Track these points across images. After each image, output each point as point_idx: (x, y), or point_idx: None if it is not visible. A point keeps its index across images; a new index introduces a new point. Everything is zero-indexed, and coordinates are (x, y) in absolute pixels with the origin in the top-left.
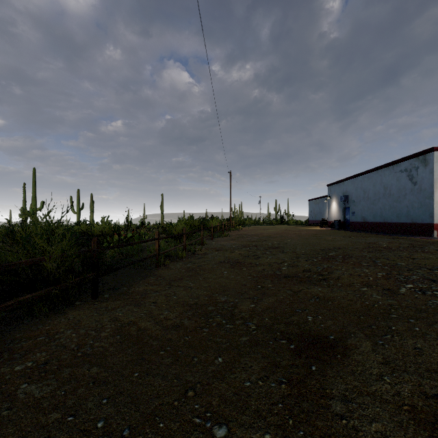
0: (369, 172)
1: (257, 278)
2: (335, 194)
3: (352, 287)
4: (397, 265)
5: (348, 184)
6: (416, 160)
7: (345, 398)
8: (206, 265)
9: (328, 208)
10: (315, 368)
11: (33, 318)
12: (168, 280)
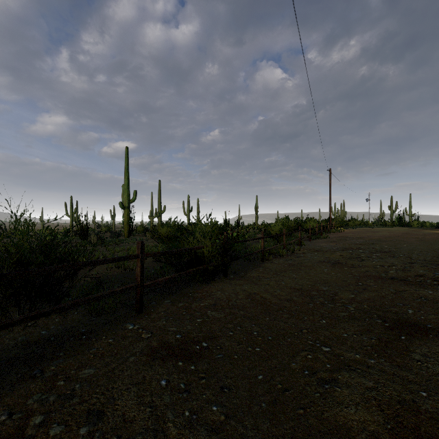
0: None
1: (359, 277)
2: None
3: None
4: None
5: None
6: None
7: (425, 355)
8: (306, 262)
9: None
10: (404, 338)
11: (194, 284)
12: (274, 271)
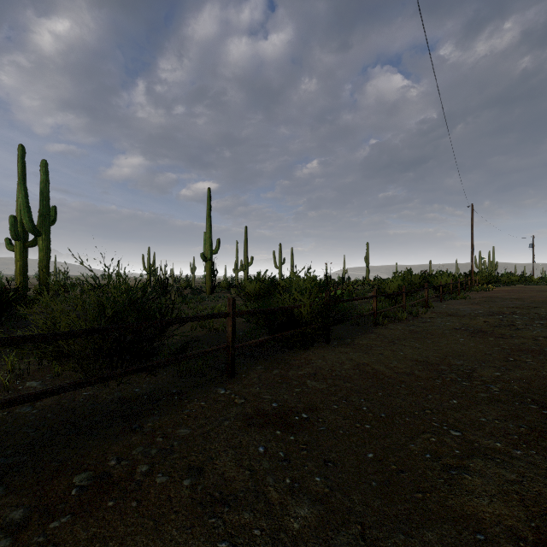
0: None
1: (510, 350)
2: None
3: None
4: None
5: None
6: None
7: None
8: (434, 329)
9: None
10: None
11: (290, 349)
12: (390, 339)
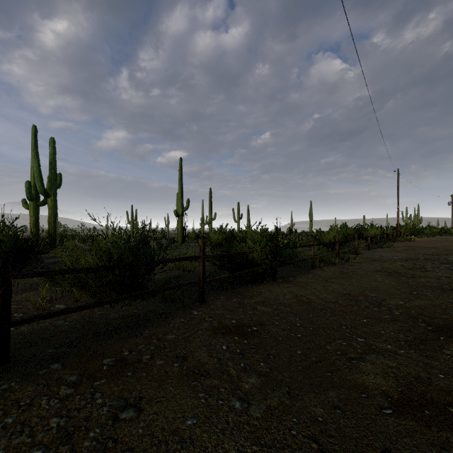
0: None
1: (415, 286)
2: None
3: None
4: None
5: None
6: None
7: None
8: (359, 271)
9: None
10: (442, 338)
11: (245, 285)
12: (324, 278)
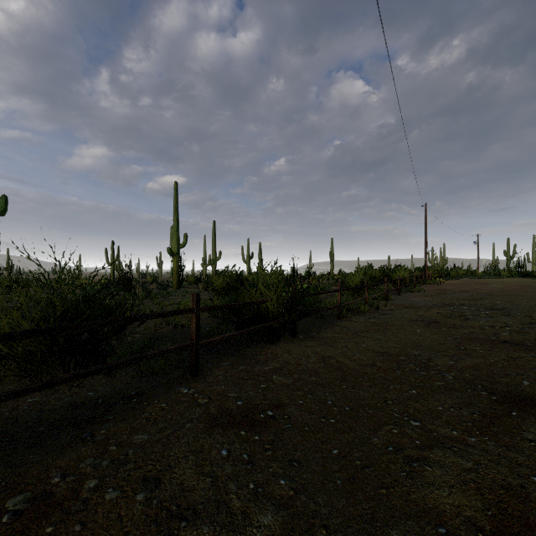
0: None
1: (461, 339)
2: None
3: None
4: None
5: None
6: None
7: None
8: (393, 321)
9: None
10: (515, 414)
11: (256, 344)
12: (354, 331)
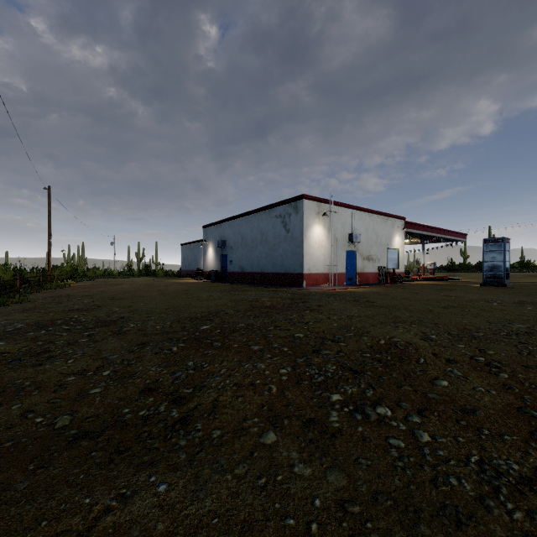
0: (247, 214)
1: None
2: (211, 238)
3: (245, 436)
4: (296, 339)
5: (226, 227)
6: (289, 206)
7: None
8: None
9: (204, 255)
10: None
11: None
12: None
